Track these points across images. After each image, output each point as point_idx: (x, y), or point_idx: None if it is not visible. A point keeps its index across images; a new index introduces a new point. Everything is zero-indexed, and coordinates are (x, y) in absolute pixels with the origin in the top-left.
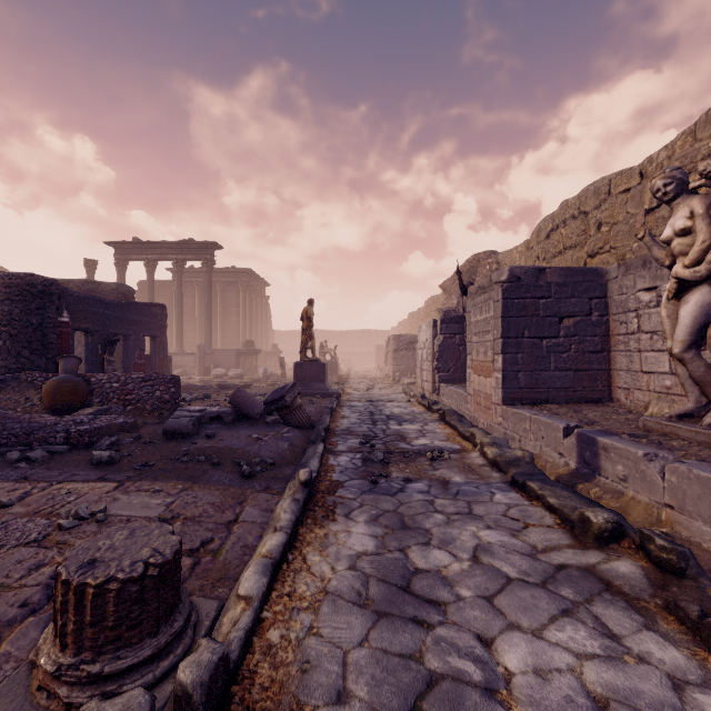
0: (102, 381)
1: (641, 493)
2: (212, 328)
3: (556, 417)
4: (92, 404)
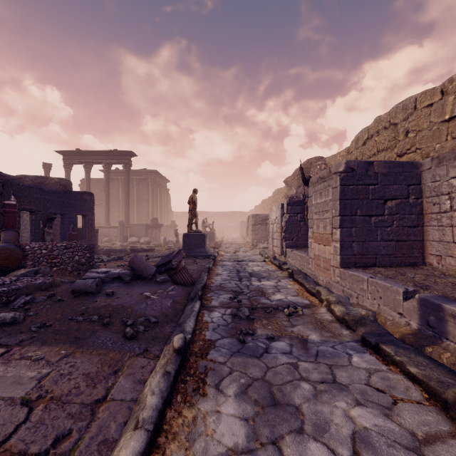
0: (34, 248)
1: None
2: (131, 210)
3: (390, 280)
4: (26, 266)
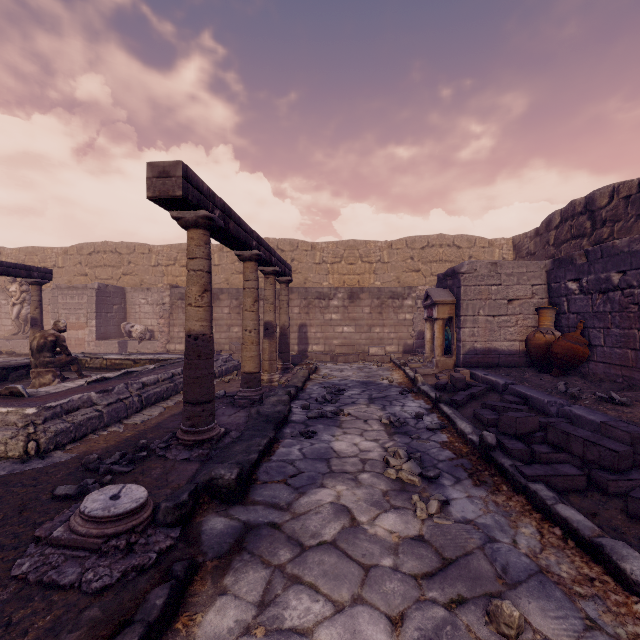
0: None
1: (6, 349)
2: None
3: None
4: None
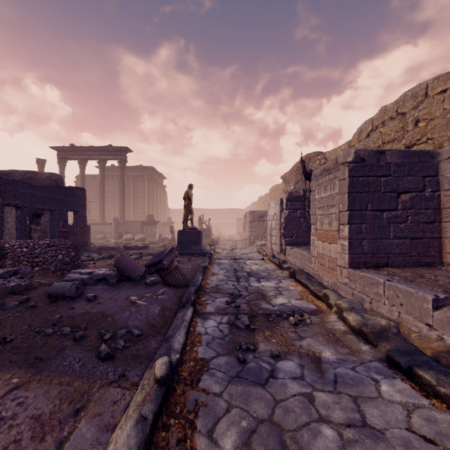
0: (14, 246)
1: None
2: (127, 206)
3: (412, 284)
4: (4, 266)
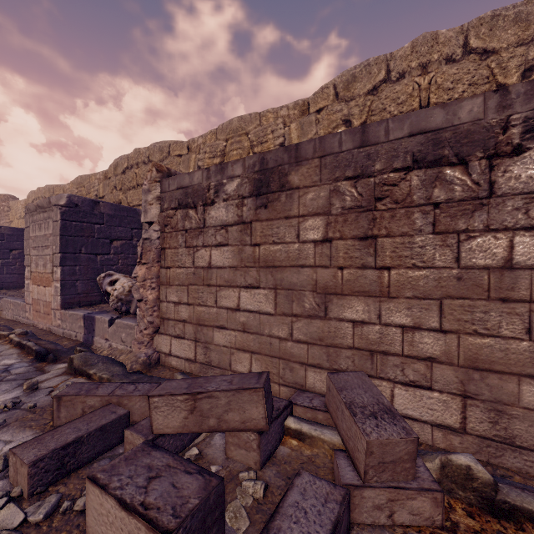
0: None
1: None
2: None
3: None
4: None
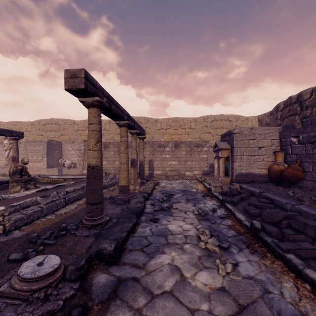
0: None
1: (1, 172)
2: None
3: None
4: None
